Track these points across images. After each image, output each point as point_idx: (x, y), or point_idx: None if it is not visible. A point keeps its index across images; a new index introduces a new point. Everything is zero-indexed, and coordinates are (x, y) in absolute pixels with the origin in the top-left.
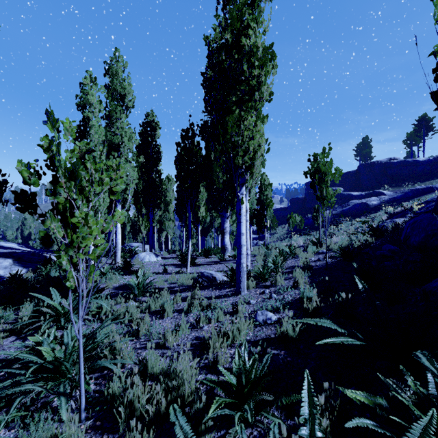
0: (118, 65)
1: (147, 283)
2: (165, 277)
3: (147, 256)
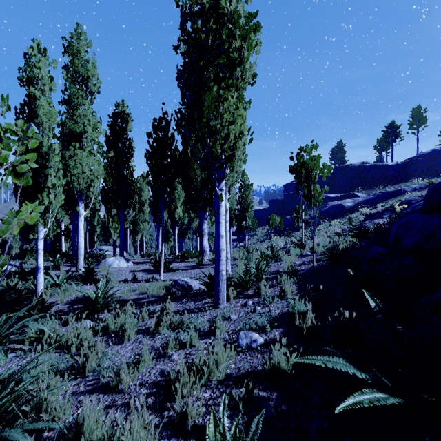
0: (79, 43)
1: (108, 296)
2: (134, 286)
3: (116, 261)
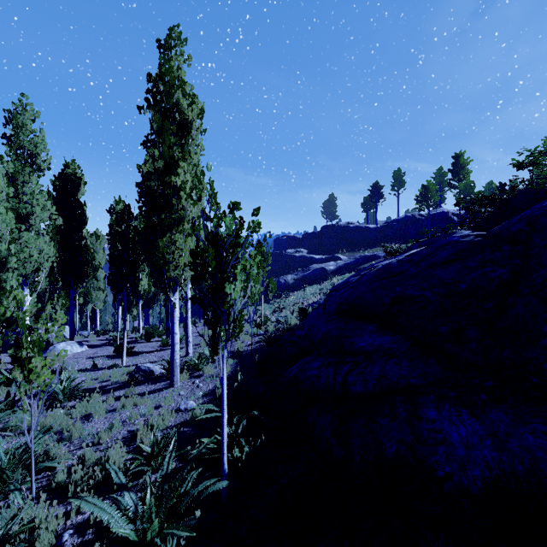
0: (25, 115)
1: (74, 387)
2: (96, 374)
3: (68, 347)
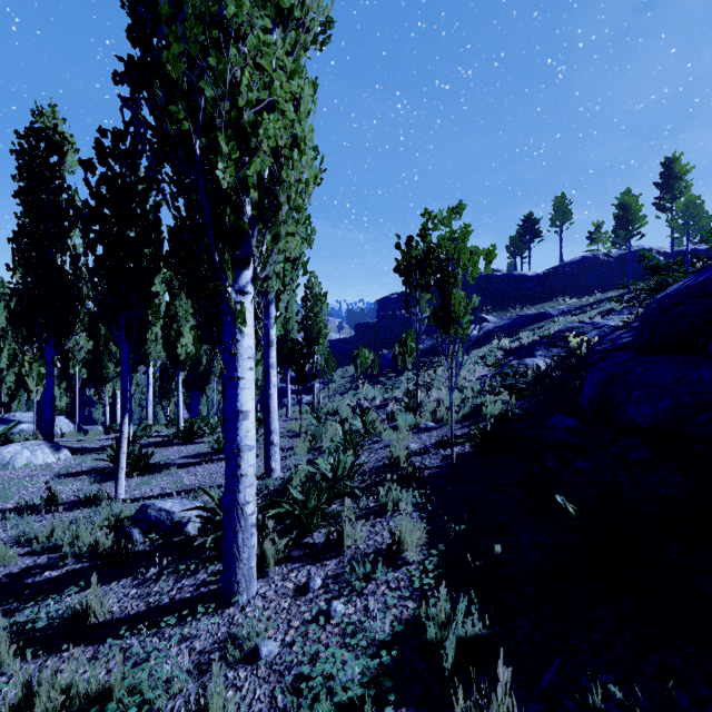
0: None
1: None
2: (41, 524)
3: (24, 452)
